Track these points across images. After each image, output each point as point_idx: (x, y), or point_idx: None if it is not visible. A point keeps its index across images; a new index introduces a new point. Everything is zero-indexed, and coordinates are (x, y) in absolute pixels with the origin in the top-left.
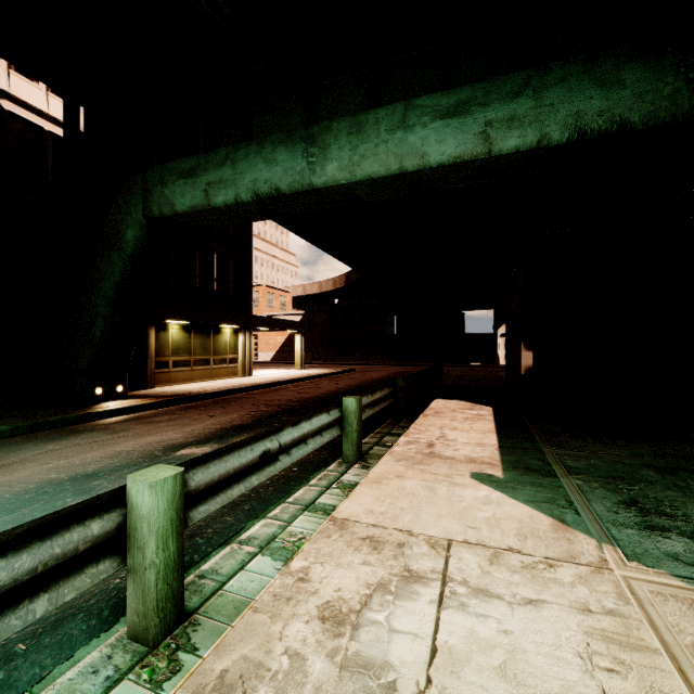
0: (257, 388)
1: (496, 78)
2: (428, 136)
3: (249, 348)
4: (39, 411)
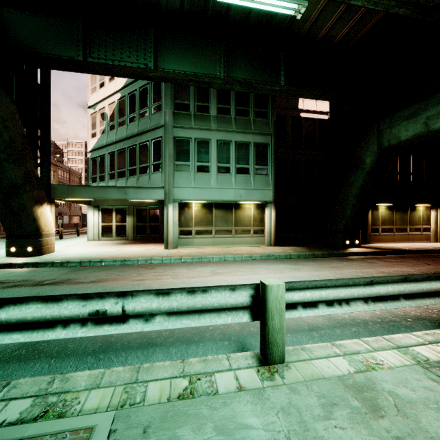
0: None
1: None
2: None
3: None
4: (325, 248)
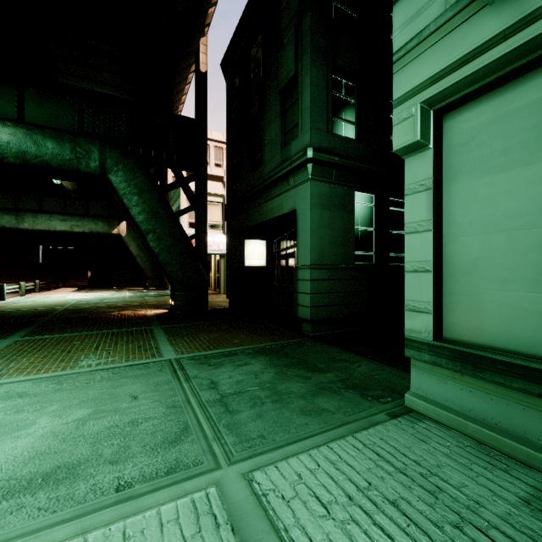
0: None
1: (74, 216)
2: (57, 224)
3: None
4: None
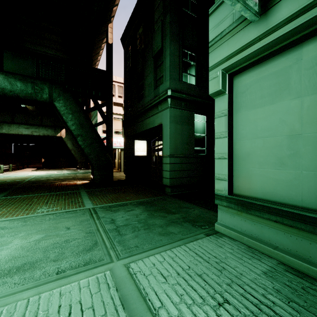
0: None
1: (33, 126)
2: (23, 130)
3: None
4: None
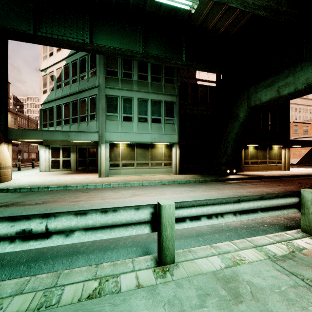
0: (296, 177)
1: None
2: None
3: (288, 156)
4: (213, 176)
